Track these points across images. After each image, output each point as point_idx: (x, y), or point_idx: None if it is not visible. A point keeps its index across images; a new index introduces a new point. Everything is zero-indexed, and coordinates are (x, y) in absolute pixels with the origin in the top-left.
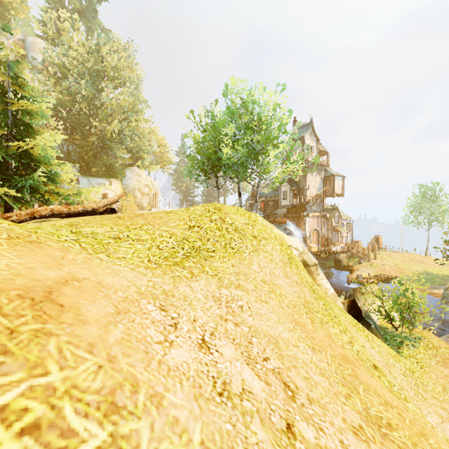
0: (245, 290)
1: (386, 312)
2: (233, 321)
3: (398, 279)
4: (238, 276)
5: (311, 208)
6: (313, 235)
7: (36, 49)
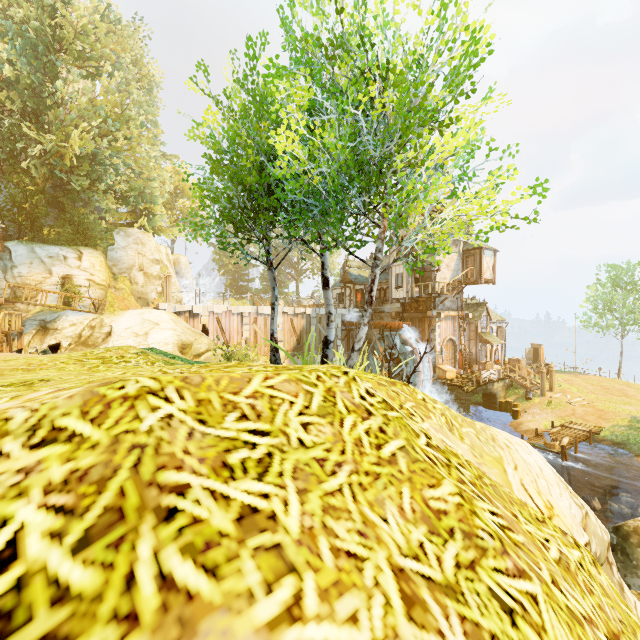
0: None
1: None
2: None
3: None
4: None
5: (443, 302)
6: (446, 349)
7: None
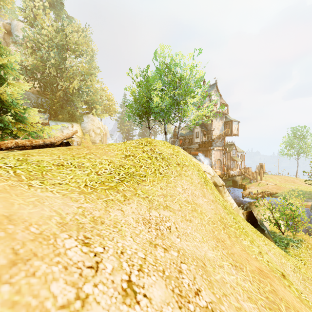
0: (172, 210)
1: (275, 220)
2: (162, 246)
3: (284, 196)
4: (165, 197)
5: (215, 144)
6: (217, 163)
7: (18, 29)
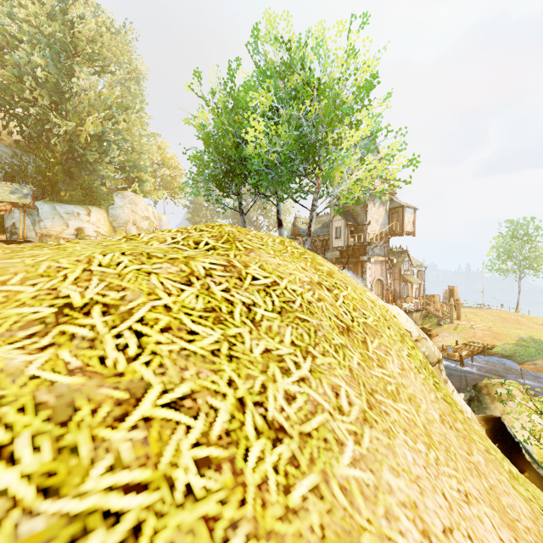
0: None
1: None
2: None
3: None
4: None
5: (373, 250)
6: (375, 287)
7: None
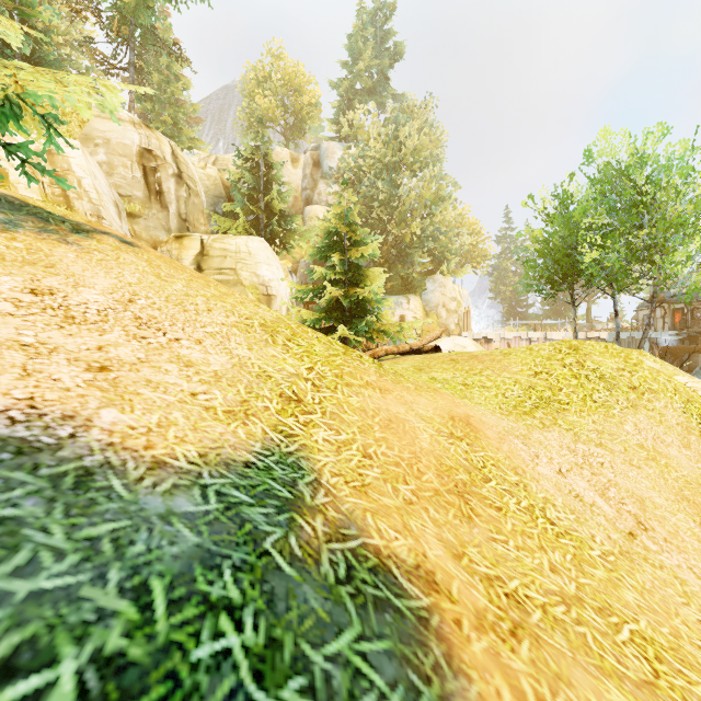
0: (608, 450)
1: None
2: (589, 470)
3: None
4: (600, 434)
5: None
6: None
7: (329, 155)
